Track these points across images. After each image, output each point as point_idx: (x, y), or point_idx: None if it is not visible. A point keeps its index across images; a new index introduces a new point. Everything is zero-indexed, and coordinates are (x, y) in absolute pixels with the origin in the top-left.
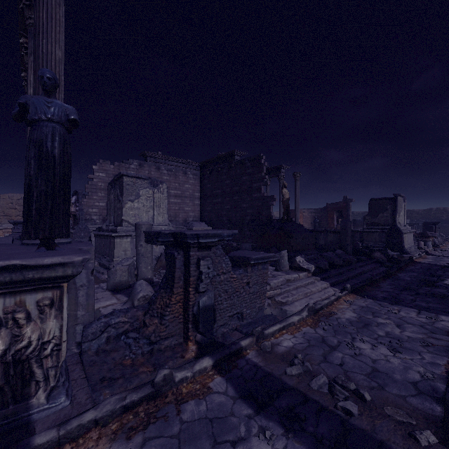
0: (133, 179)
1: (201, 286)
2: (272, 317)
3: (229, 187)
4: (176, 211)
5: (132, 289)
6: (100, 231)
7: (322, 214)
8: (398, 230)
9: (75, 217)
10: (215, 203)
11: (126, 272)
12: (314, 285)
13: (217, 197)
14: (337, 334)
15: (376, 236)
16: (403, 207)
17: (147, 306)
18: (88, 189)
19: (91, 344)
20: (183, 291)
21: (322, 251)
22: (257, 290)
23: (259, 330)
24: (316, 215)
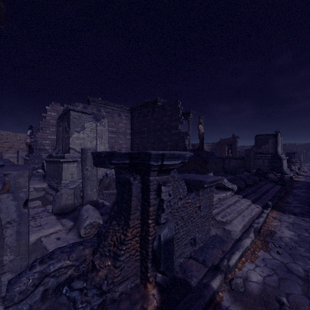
0: (79, 114)
1: (162, 217)
2: (219, 238)
3: (153, 126)
4: (112, 143)
5: (78, 215)
6: (50, 157)
7: (217, 146)
8: (279, 157)
9: (30, 147)
10: (142, 138)
11: (72, 195)
12: (241, 203)
13: (143, 133)
14: (294, 259)
15: (260, 161)
16: (280, 140)
17: (96, 240)
18: (41, 125)
19: (18, 307)
20: (140, 223)
21: (226, 173)
22: (206, 212)
23: (226, 265)
24: (212, 147)
